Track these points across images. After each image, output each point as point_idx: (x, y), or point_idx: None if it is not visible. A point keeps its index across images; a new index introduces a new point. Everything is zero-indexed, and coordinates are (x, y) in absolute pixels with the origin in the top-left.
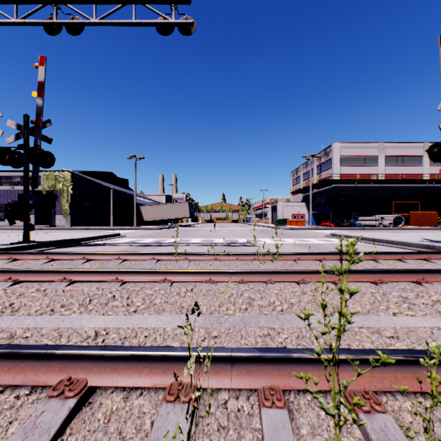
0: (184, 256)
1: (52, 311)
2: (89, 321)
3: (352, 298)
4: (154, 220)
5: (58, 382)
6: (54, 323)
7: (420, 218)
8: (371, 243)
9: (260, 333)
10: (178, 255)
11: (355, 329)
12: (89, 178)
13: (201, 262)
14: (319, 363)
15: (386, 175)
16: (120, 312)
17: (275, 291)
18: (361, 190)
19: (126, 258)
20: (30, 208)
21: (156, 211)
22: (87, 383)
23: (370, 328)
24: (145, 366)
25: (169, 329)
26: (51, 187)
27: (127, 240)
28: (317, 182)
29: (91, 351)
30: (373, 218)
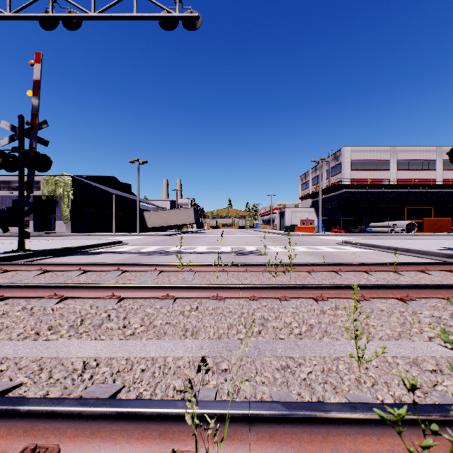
0: (188, 267)
1: (37, 334)
2: (77, 348)
3: (379, 318)
4: (158, 226)
5: (20, 452)
6: (36, 351)
7: (434, 225)
8: (387, 251)
9: (278, 365)
10: (182, 266)
11: (389, 360)
12: (91, 183)
13: (207, 273)
14: (364, 424)
15: (398, 180)
16: (115, 336)
17: (291, 310)
18: (372, 195)
19: (126, 269)
20: (25, 214)
21: (160, 217)
22: (59, 452)
23: (406, 358)
24: (136, 427)
25: (171, 359)
26: (51, 192)
27: (129, 247)
28: (326, 187)
29: (65, 407)
30: (384, 224)
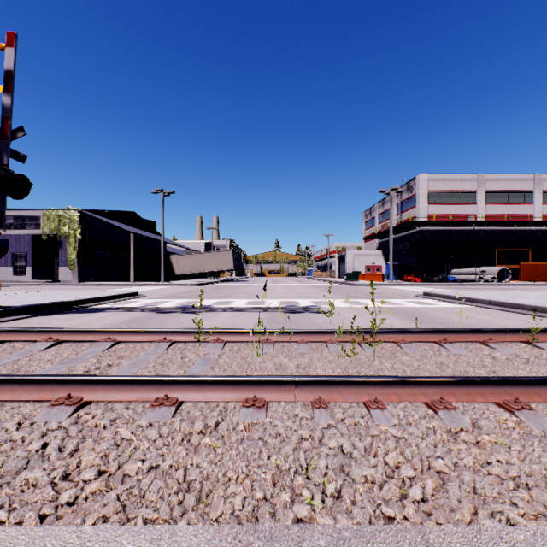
0: (215, 336)
1: None
2: None
3: None
4: (188, 273)
5: None
6: None
7: (533, 271)
8: (488, 307)
9: None
10: (205, 334)
11: None
12: (103, 219)
13: (243, 345)
14: None
15: (486, 215)
16: (29, 513)
17: (394, 433)
18: (454, 235)
19: (120, 339)
20: None
21: (190, 262)
22: None
23: None
24: None
25: None
26: (53, 231)
27: (145, 302)
28: (398, 225)
29: None
30: (470, 270)
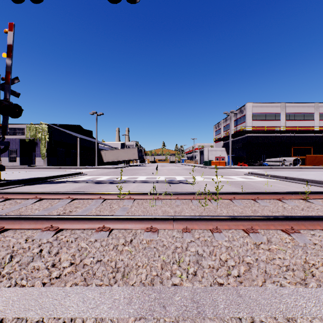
0: (128, 195)
1: None
2: None
3: (317, 255)
4: (111, 161)
5: None
6: None
7: (314, 160)
8: (285, 181)
9: None
10: (123, 195)
11: None
12: (62, 129)
13: (144, 201)
14: None
15: (286, 127)
16: (37, 281)
17: (225, 244)
18: (267, 139)
19: (75, 197)
20: (2, 152)
21: (112, 155)
22: None
23: None
24: None
25: None
26: (32, 136)
27: (87, 177)
28: (234, 133)
29: None
30: (277, 159)
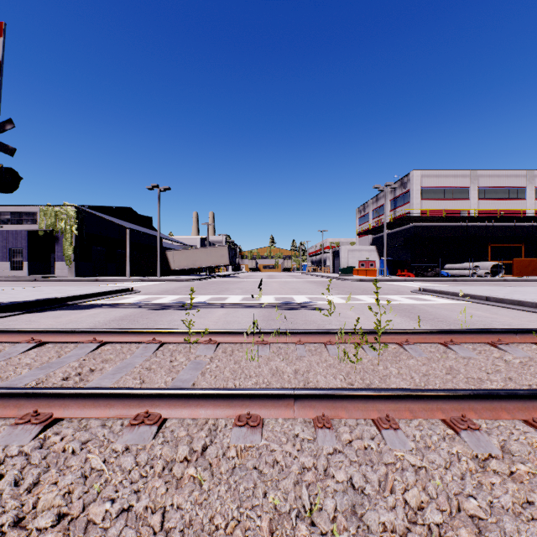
0: (207, 336)
1: None
2: None
3: None
4: (184, 268)
5: None
6: None
7: (526, 267)
8: (487, 304)
9: None
10: (197, 335)
11: None
12: (100, 215)
13: (237, 347)
14: None
15: (479, 211)
16: None
17: (412, 462)
18: (448, 230)
19: (106, 340)
20: None
21: (186, 258)
22: None
23: None
24: None
25: None
26: (50, 227)
27: (139, 298)
28: (391, 221)
29: None
30: (464, 266)
